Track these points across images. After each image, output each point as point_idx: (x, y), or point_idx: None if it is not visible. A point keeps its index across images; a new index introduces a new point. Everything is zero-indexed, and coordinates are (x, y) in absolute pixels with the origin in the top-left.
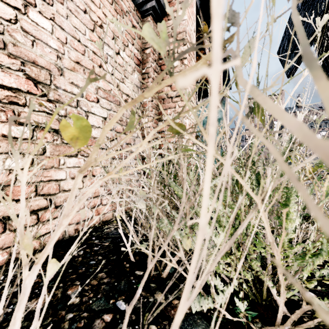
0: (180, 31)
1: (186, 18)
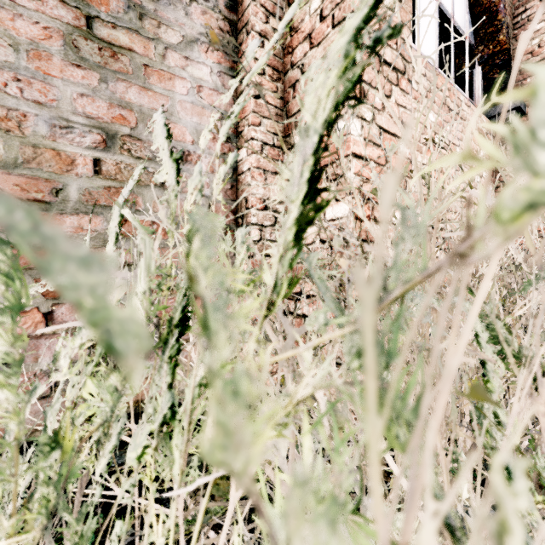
0: None
1: None
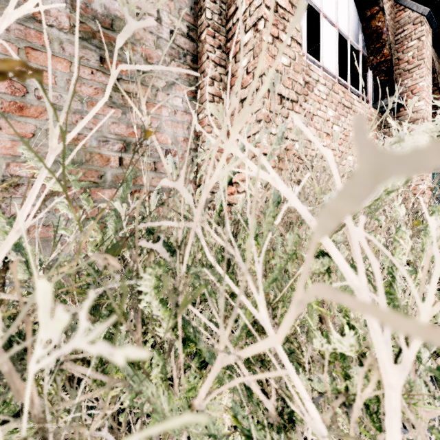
0: (417, 118)
1: (423, 108)
